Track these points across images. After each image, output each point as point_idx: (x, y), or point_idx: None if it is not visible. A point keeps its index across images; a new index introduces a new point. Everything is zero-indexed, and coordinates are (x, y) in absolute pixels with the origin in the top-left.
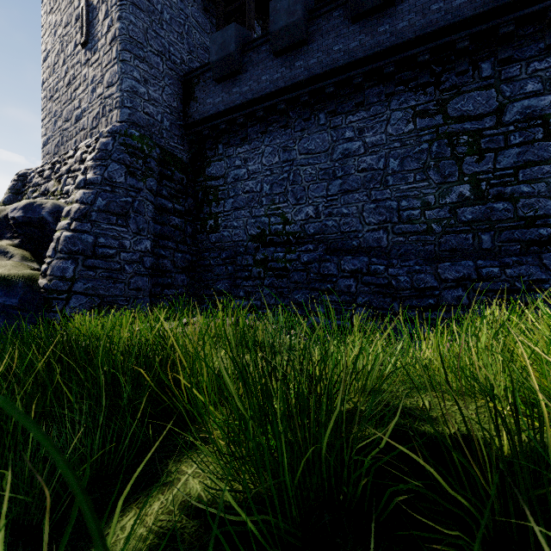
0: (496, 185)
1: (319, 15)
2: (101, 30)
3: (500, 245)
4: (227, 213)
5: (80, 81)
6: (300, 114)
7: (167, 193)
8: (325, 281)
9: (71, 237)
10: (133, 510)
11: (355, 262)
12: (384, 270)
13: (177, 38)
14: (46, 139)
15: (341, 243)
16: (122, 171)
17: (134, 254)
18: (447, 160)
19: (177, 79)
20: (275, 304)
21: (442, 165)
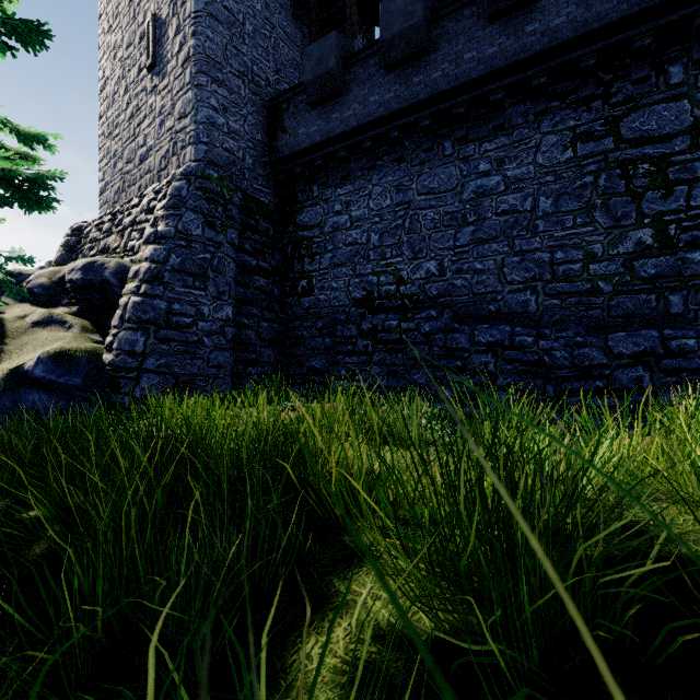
0: (690, 228)
1: (445, 14)
2: (171, 50)
3: (696, 309)
4: (324, 272)
5: (145, 113)
6: (418, 143)
7: (250, 247)
8: (454, 356)
9: (141, 303)
10: (311, 635)
11: (493, 332)
12: (533, 343)
13: (262, 54)
14: (104, 184)
15: (473, 307)
16: (199, 222)
17: (214, 323)
18: (620, 197)
19: (262, 105)
20: (388, 386)
21: (612, 204)
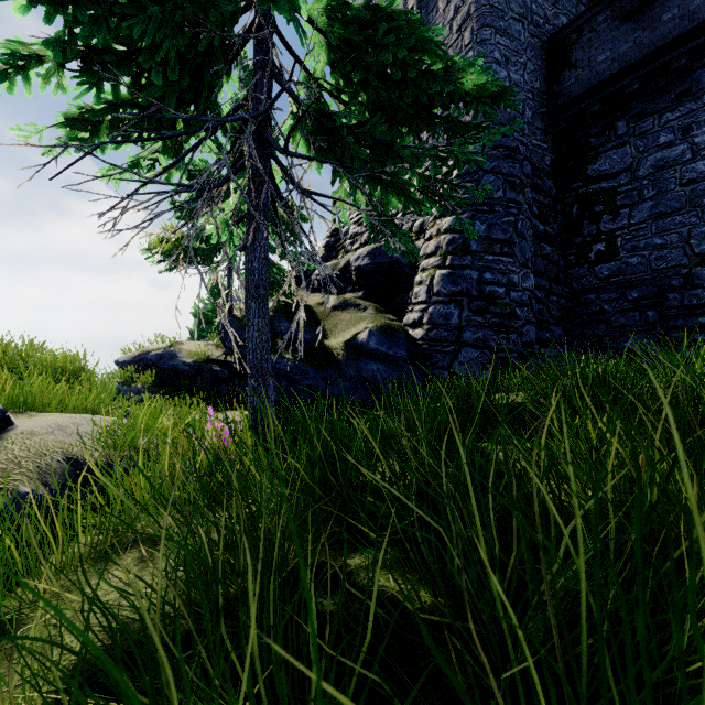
0: None
1: None
2: (441, 21)
3: None
4: (638, 227)
5: None
6: None
7: (536, 210)
8: None
9: (450, 275)
10: None
11: None
12: None
13: None
14: None
15: None
16: (499, 183)
17: (523, 293)
18: None
19: (540, 48)
20: None
21: None
